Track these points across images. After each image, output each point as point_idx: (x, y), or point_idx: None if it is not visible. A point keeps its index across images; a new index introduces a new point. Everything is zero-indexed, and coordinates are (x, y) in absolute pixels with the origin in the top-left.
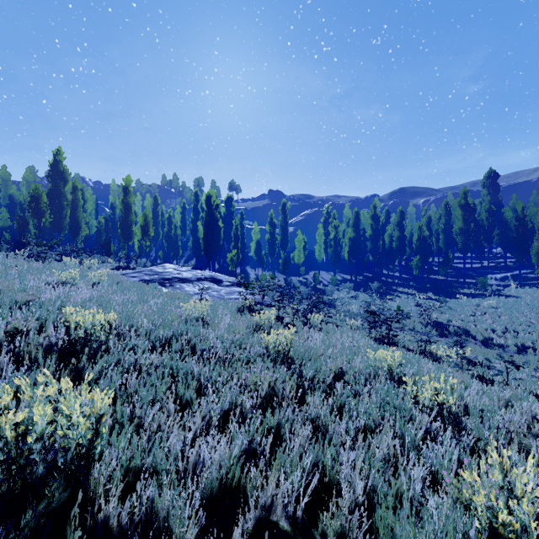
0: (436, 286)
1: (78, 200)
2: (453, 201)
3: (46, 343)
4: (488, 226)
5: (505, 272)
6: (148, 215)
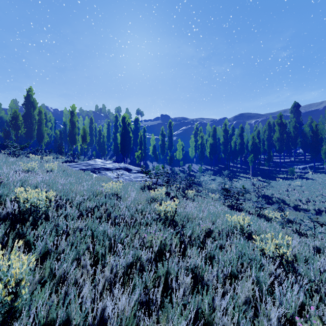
0: (263, 173)
1: (42, 120)
2: (273, 121)
3: (4, 213)
4: (294, 136)
5: (305, 164)
6: (86, 129)
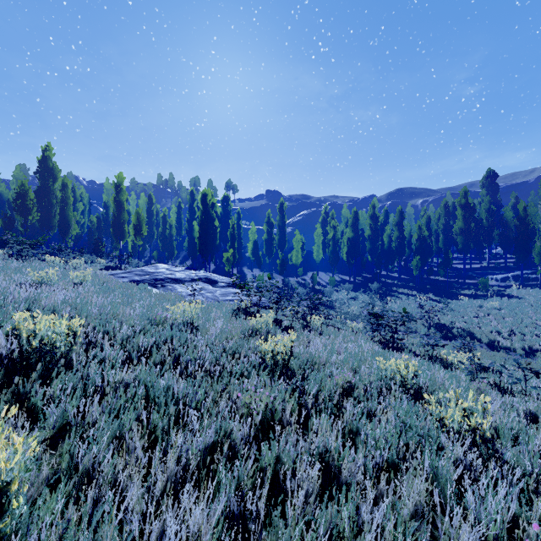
0: (436, 287)
1: (68, 198)
2: (452, 201)
3: None
4: (488, 226)
5: (506, 273)
6: (141, 213)
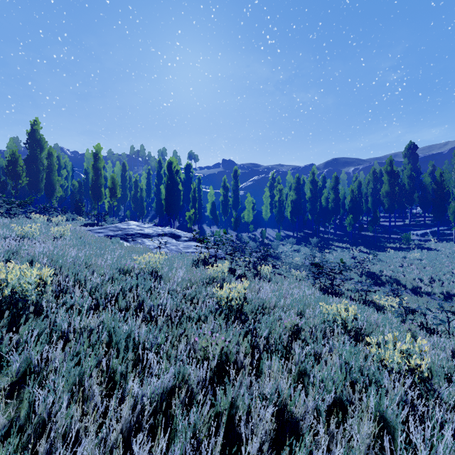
0: (366, 241)
1: (53, 165)
2: (379, 169)
3: None
4: (410, 189)
5: (425, 229)
6: (115, 178)
